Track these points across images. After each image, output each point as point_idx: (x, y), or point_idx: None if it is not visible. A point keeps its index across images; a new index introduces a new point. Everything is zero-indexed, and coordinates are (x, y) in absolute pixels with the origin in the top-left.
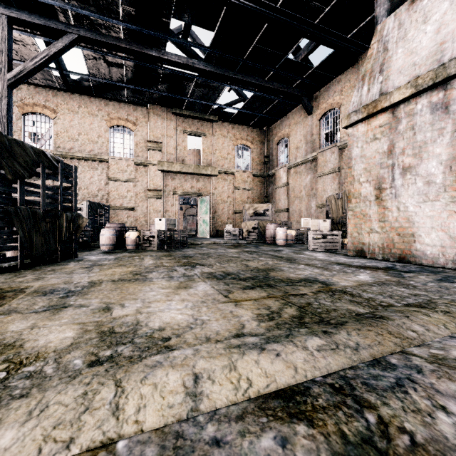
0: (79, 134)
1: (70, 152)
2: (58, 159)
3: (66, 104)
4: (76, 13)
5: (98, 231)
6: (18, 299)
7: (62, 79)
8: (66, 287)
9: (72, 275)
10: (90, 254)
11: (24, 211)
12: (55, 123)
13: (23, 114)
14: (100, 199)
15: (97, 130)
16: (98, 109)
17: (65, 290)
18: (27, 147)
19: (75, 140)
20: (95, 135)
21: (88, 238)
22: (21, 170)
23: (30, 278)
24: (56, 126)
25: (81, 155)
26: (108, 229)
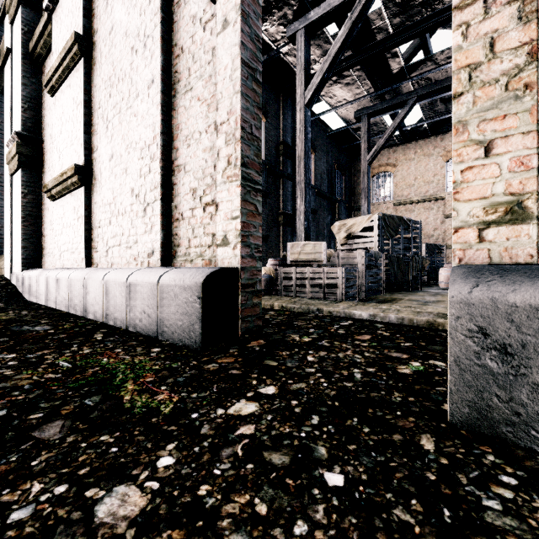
0: (415, 179)
1: (407, 199)
2: (410, 219)
3: (403, 155)
4: (415, 80)
5: (434, 272)
6: (403, 301)
7: (400, 135)
8: (423, 300)
9: (423, 297)
10: (431, 289)
11: (393, 257)
12: (394, 176)
13: (372, 177)
14: (436, 239)
15: (432, 169)
16: (433, 147)
17: (423, 301)
18: (394, 217)
19: (411, 185)
20: (430, 174)
21: (427, 276)
22: (392, 232)
23: (401, 296)
24: (395, 178)
25: (417, 199)
26: (446, 269)
